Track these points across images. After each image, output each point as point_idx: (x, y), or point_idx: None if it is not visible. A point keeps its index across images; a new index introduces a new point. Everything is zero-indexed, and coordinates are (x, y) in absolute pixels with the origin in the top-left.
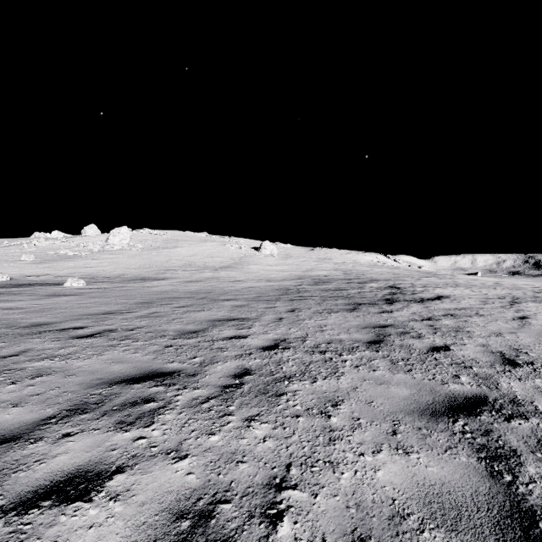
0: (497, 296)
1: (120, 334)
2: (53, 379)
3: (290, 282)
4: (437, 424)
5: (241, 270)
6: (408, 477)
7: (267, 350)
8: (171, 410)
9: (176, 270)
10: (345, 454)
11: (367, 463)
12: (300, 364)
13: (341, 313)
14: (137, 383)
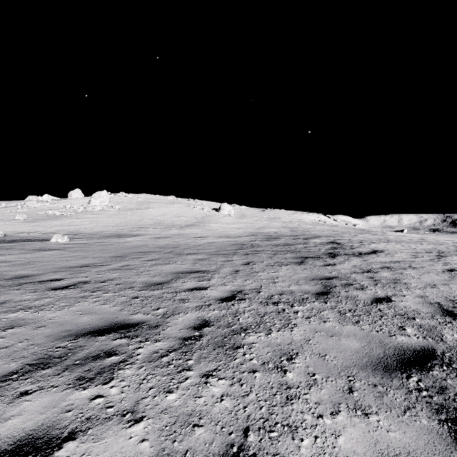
0: (425, 251)
1: (93, 285)
2: (23, 331)
3: (245, 238)
4: (391, 380)
5: (203, 228)
6: (371, 444)
7: (225, 301)
8: (131, 364)
9: (148, 228)
10: (303, 416)
11: (326, 427)
12: (255, 315)
13: (290, 266)
14: (102, 335)
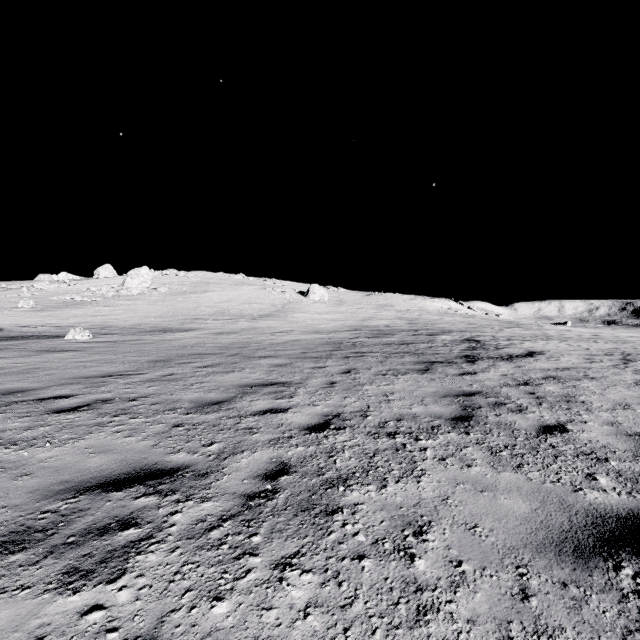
0: (603, 352)
1: (116, 406)
2: None
3: (344, 334)
4: (590, 575)
5: (285, 319)
6: None
7: (313, 431)
8: (159, 544)
9: (205, 319)
10: None
11: None
12: (360, 455)
13: (411, 375)
14: (119, 489)
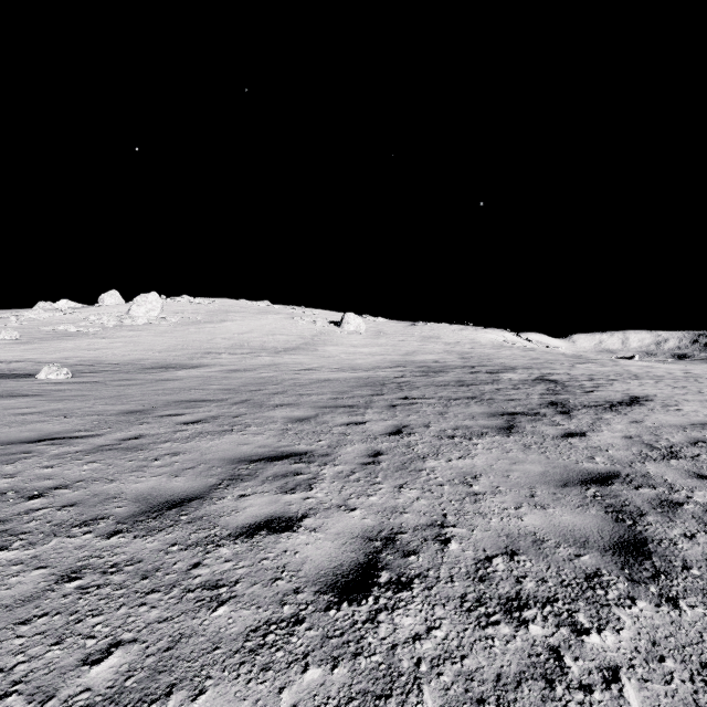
0: None
1: None
2: None
3: (386, 371)
4: None
5: (314, 353)
6: None
7: (346, 594)
8: None
9: (220, 353)
10: None
11: None
12: None
13: (492, 439)
14: None
